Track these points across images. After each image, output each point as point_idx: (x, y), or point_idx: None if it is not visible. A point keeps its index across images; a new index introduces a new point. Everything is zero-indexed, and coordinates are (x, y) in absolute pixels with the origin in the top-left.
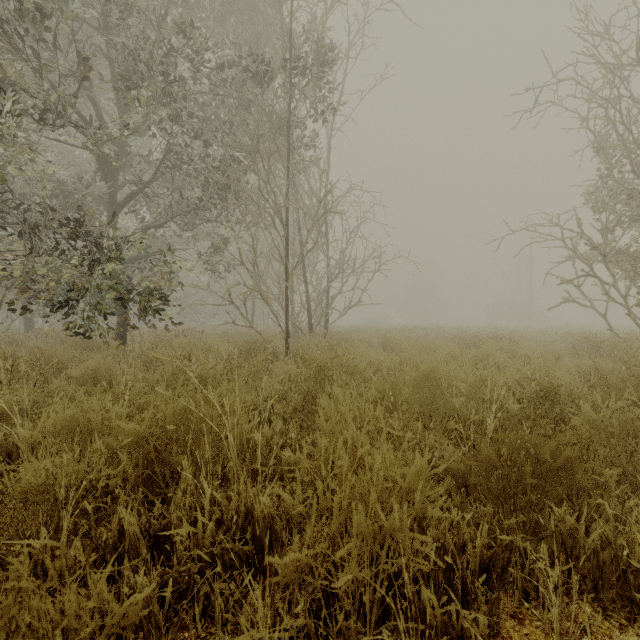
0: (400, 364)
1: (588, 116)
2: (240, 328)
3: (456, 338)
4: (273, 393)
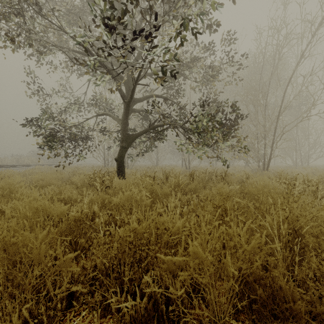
0: None
1: None
2: None
3: None
4: None
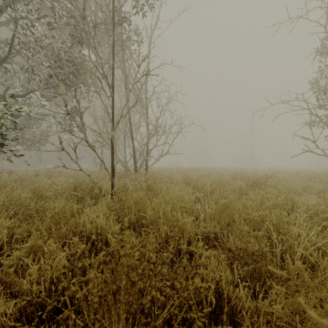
0: (220, 211)
1: (327, 23)
2: (94, 169)
3: (235, 176)
4: (46, 285)
